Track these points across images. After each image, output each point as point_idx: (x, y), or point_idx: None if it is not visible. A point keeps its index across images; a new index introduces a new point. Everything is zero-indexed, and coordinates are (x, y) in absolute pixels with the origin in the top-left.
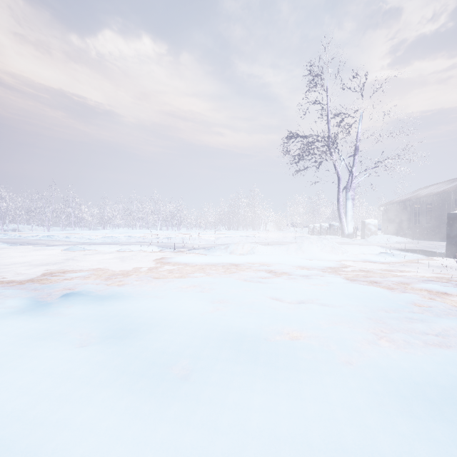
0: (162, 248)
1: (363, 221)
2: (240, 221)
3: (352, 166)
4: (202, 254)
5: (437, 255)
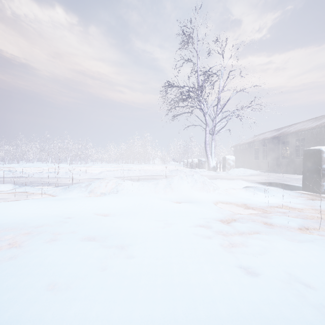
0: (20, 185)
1: (224, 157)
2: (135, 156)
3: (215, 113)
4: (55, 195)
5: (294, 189)
